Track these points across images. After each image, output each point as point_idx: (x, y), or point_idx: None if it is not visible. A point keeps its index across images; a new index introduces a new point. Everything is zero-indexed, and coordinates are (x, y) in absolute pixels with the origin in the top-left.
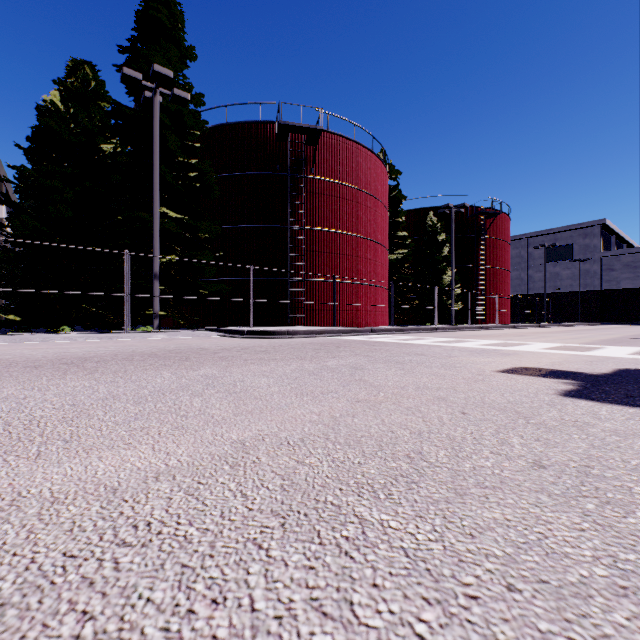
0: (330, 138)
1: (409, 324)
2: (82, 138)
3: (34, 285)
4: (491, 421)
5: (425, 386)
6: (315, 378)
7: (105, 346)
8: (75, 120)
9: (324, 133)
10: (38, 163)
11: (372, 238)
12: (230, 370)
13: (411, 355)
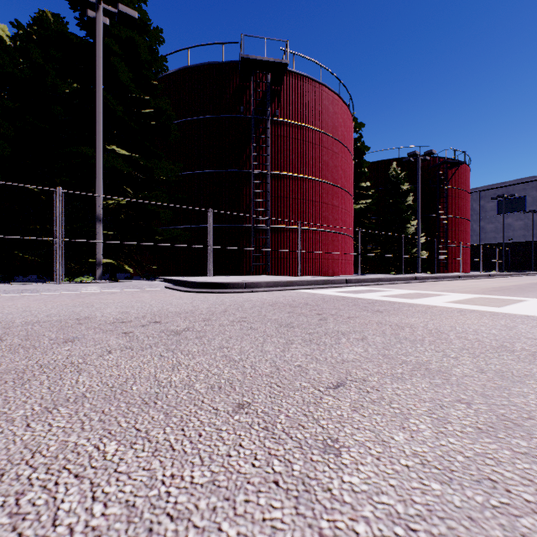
0: (296, 79)
1: (372, 272)
2: (28, 72)
3: None
4: None
5: None
6: None
7: None
8: (24, 55)
9: (289, 73)
10: None
11: (338, 184)
12: None
13: None
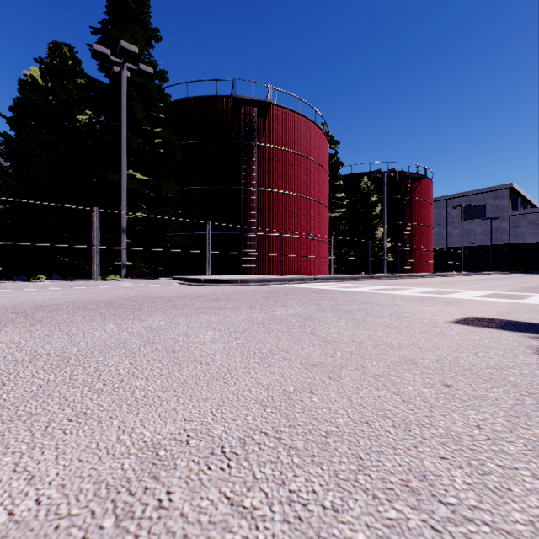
0: (278, 111)
1: (346, 273)
2: (59, 108)
3: (15, 238)
4: (490, 401)
5: (384, 342)
6: (264, 331)
7: (70, 294)
8: (53, 93)
9: (273, 106)
10: (20, 131)
11: (314, 198)
12: (177, 321)
13: (357, 303)
